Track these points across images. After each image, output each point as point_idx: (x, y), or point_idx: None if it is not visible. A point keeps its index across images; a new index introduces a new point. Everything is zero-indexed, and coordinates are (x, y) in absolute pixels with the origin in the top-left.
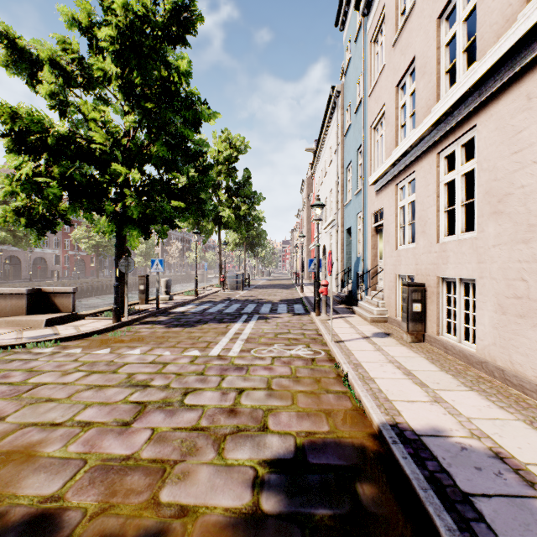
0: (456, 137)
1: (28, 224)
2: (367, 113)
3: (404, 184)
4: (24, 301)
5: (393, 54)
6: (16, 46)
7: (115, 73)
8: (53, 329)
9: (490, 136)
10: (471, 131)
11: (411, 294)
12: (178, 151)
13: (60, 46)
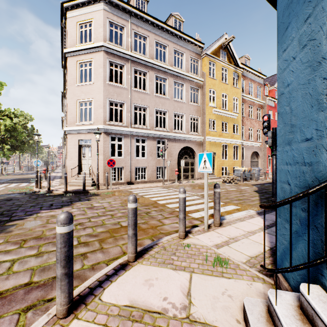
0: None
1: None
2: None
3: None
4: None
5: None
6: None
7: (3, 127)
8: None
9: None
10: None
11: (63, 167)
12: (17, 140)
13: None
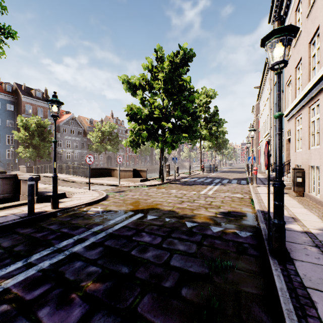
0: (314, 102)
1: (132, 145)
2: (284, 77)
3: (298, 118)
4: (132, 173)
5: (293, 51)
6: (129, 82)
7: (162, 87)
8: (143, 183)
9: (322, 105)
10: (319, 100)
11: (296, 173)
12: (185, 112)
13: (141, 78)
